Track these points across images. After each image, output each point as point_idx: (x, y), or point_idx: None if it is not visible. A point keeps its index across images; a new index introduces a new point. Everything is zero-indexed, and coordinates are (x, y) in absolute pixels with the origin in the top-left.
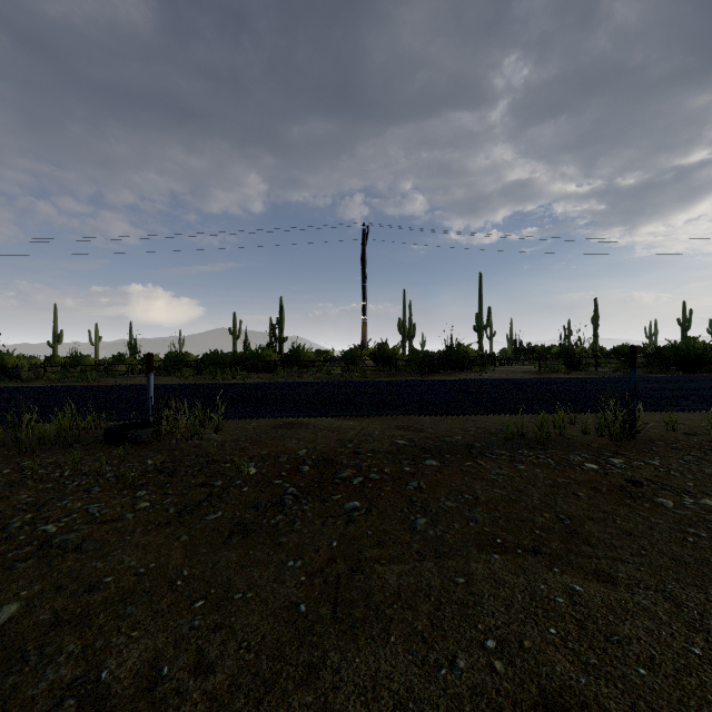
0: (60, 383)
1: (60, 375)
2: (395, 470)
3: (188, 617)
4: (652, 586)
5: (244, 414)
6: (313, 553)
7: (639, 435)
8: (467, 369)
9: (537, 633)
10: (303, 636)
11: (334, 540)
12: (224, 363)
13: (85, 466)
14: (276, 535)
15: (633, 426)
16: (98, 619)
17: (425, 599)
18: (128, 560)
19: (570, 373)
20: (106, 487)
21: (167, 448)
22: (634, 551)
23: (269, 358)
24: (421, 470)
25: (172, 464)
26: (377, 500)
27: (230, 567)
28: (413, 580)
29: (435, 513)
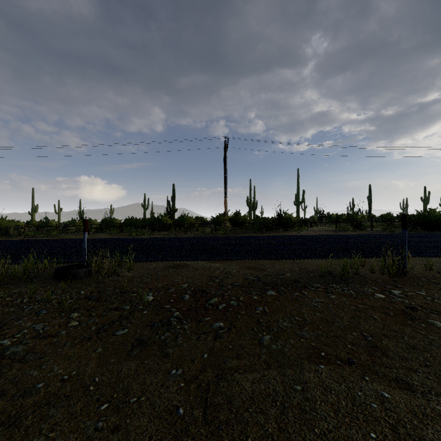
0: (34, 237)
1: (34, 232)
2: (247, 298)
3: (94, 419)
4: (440, 393)
5: (147, 258)
6: (190, 363)
7: (408, 273)
8: (290, 229)
9: (361, 437)
10: (180, 437)
11: (205, 352)
12: (137, 225)
13: (38, 295)
14: (164, 348)
15: (404, 267)
16: (26, 420)
17: (272, 403)
18: (57, 368)
19: (355, 231)
20: (50, 310)
21: (95, 282)
22: (421, 362)
23: (166, 222)
24: (264, 298)
25: (97, 293)
26: (235, 321)
27: (130, 375)
28: (263, 386)
29: (276, 331)
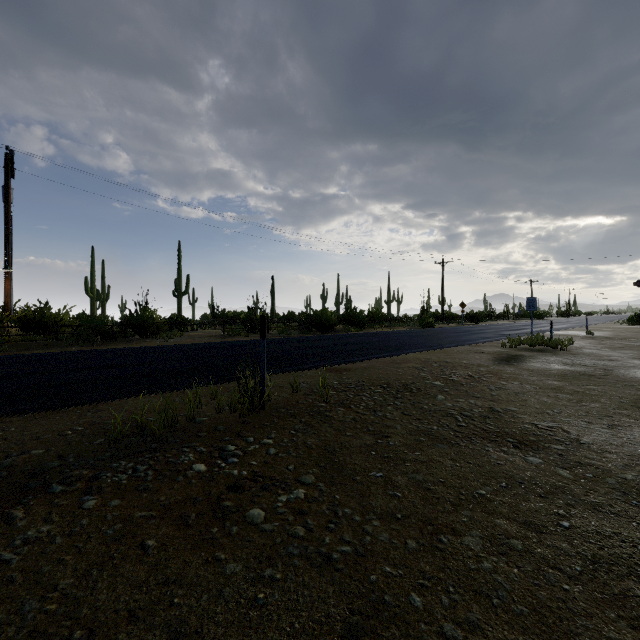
0: None
1: None
2: None
3: None
4: None
5: None
6: None
7: (270, 403)
8: (154, 335)
9: None
10: None
11: None
12: None
13: None
14: None
15: (263, 396)
16: None
17: None
18: None
19: (248, 336)
20: None
21: None
22: None
23: None
24: None
25: None
26: None
27: None
28: None
29: None
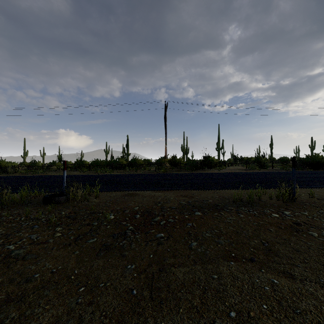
0: (26, 174)
1: (26, 171)
2: (181, 217)
3: (75, 297)
4: (313, 280)
5: (109, 189)
6: (140, 261)
7: (296, 200)
8: (213, 168)
9: (257, 308)
10: (134, 308)
11: (151, 253)
12: (101, 165)
13: (32, 215)
14: (122, 251)
15: (294, 195)
16: (29, 298)
17: (197, 287)
18: (48, 264)
19: (260, 169)
20: (41, 226)
21: (72, 206)
22: (301, 260)
23: (122, 163)
24: (193, 217)
25: (74, 214)
26: (172, 232)
27: (99, 269)
28: (191, 276)
29: (201, 239)
